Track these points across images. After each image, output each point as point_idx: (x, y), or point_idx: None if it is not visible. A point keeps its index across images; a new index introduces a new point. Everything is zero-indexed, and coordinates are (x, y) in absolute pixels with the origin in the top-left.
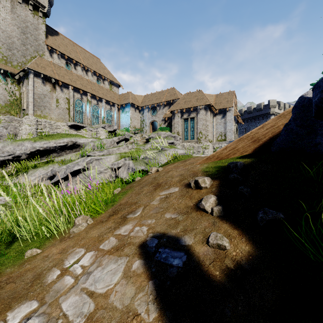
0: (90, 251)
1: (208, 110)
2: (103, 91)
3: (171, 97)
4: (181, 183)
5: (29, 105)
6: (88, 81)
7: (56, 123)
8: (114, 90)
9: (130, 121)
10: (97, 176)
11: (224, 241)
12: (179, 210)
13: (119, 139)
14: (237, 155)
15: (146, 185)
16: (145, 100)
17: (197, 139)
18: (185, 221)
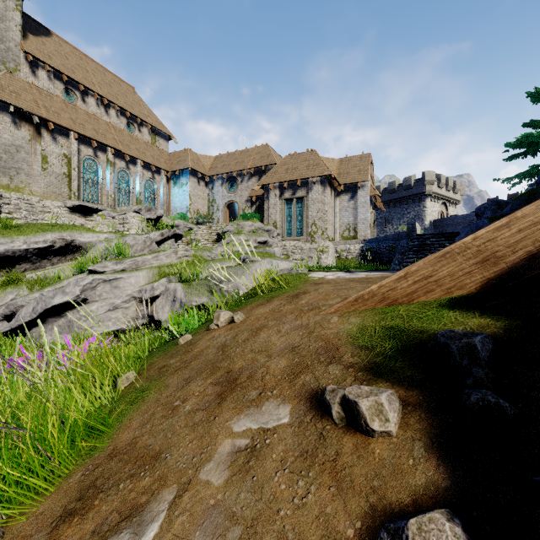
0: None
1: (327, 185)
2: (138, 144)
3: (262, 160)
4: (296, 388)
5: None
6: (108, 125)
7: (42, 202)
8: (161, 145)
9: (189, 202)
10: (107, 317)
11: None
12: None
13: (162, 235)
14: (436, 296)
15: (197, 376)
16: (217, 164)
17: (308, 235)
18: None
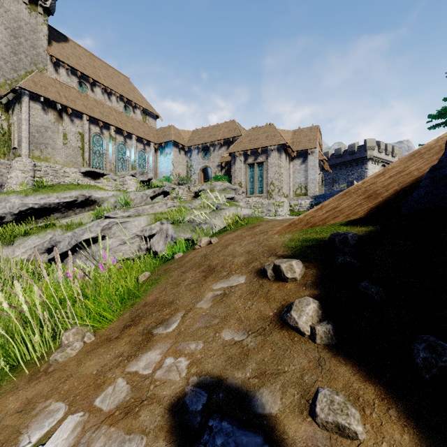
0: (75, 411)
1: (283, 152)
2: (133, 123)
3: (230, 133)
4: (249, 269)
5: (22, 142)
6: (111, 109)
7: (63, 169)
8: (150, 123)
9: (172, 167)
10: (118, 249)
11: (353, 420)
12: (248, 324)
13: (154, 192)
14: (340, 220)
15: (190, 269)
16: (194, 137)
17: (267, 193)
18: (261, 351)
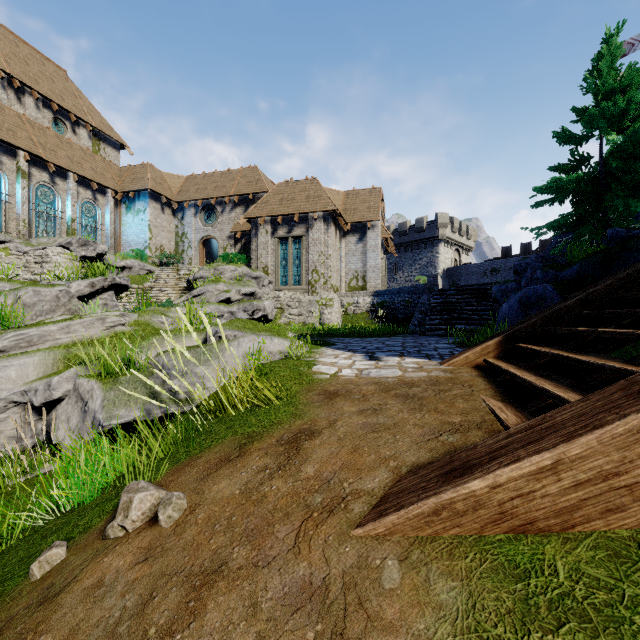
0: None
1: (332, 222)
2: (70, 151)
3: (250, 186)
4: None
5: None
6: (21, 119)
7: None
8: (108, 155)
9: (149, 235)
10: None
11: None
12: None
13: (93, 285)
14: (631, 522)
15: None
16: (188, 187)
17: (308, 285)
18: None
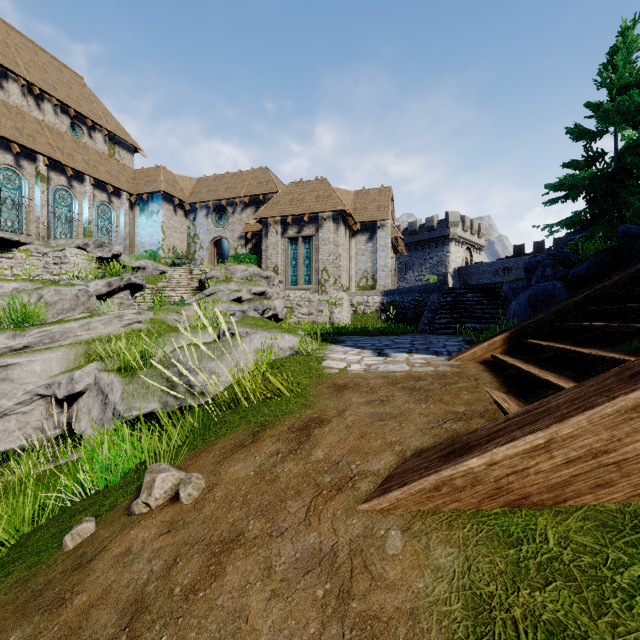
0: None
1: (341, 222)
2: (87, 155)
3: (260, 187)
4: None
5: None
6: (40, 124)
7: None
8: (122, 158)
9: (162, 236)
10: None
11: None
12: None
13: (110, 285)
14: (619, 497)
15: None
16: (200, 188)
17: (318, 284)
18: None
